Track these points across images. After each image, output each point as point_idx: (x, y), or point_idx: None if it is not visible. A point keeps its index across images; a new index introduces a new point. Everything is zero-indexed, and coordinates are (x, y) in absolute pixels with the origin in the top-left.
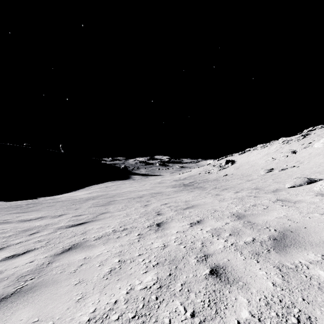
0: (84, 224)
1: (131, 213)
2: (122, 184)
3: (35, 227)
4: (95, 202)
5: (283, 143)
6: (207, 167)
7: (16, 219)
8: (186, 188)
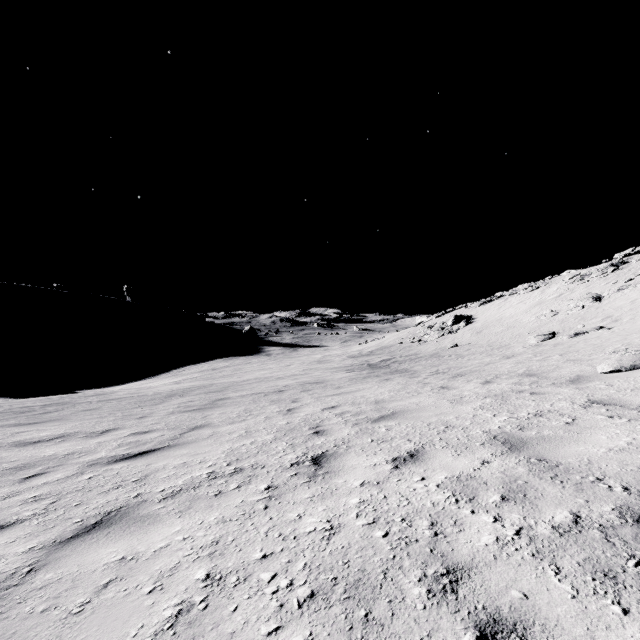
0: (149, 455)
1: (256, 430)
2: (244, 364)
3: (43, 459)
4: (184, 402)
5: (572, 281)
6: (415, 330)
7: (10, 440)
8: (374, 373)
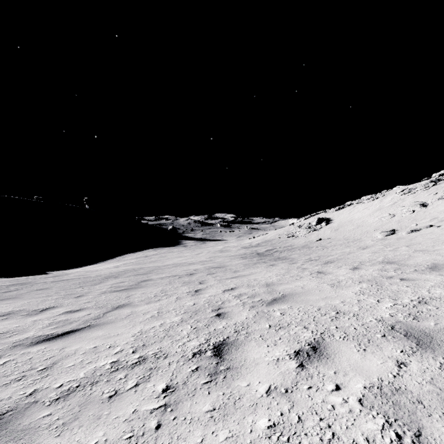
0: (69, 336)
1: (167, 310)
2: (168, 253)
3: None
4: (116, 283)
5: (402, 193)
6: (289, 228)
7: None
8: (262, 260)
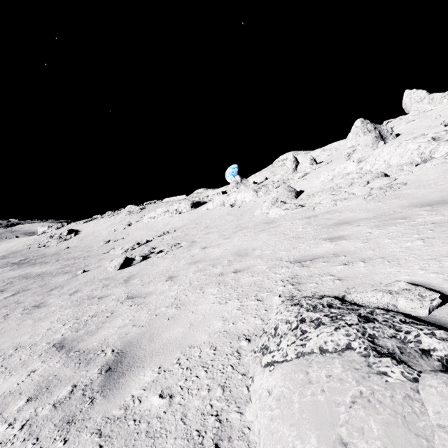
0: None
1: None
2: None
3: None
4: None
5: (126, 214)
6: (40, 238)
7: None
8: (22, 266)
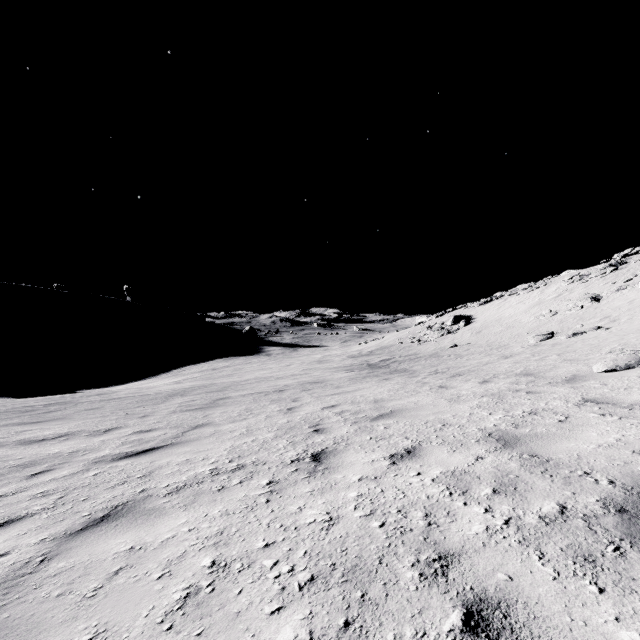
0: (152, 452)
1: (257, 428)
2: (245, 364)
3: (48, 456)
4: (185, 402)
5: (571, 281)
6: (415, 330)
7: (15, 438)
8: (373, 373)
